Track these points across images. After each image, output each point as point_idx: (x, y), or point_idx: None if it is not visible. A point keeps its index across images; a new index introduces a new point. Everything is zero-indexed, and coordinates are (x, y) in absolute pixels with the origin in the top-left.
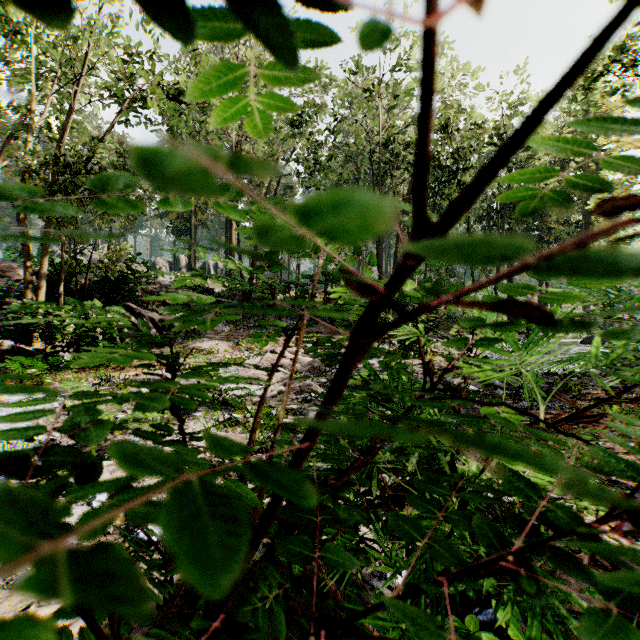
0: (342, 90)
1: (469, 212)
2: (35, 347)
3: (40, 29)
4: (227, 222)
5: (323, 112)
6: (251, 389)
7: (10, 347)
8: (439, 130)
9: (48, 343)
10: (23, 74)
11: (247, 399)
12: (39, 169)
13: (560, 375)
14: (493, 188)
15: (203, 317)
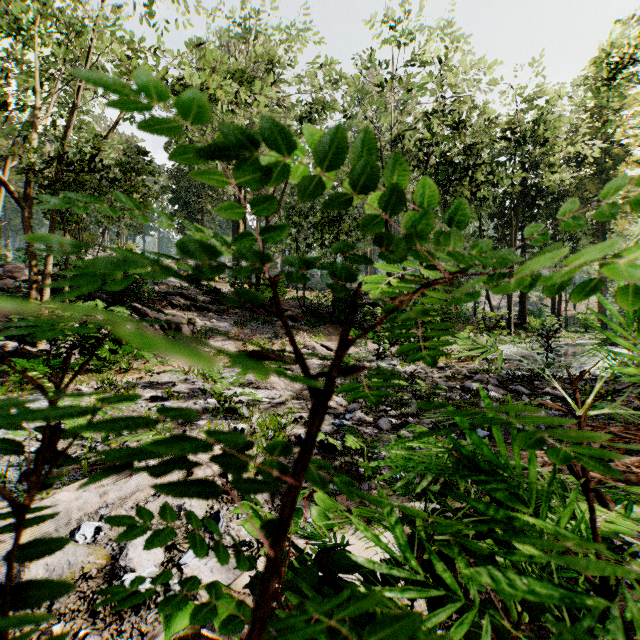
0: (351, 85)
1: (481, 209)
2: (40, 348)
3: (44, 24)
4: (234, 222)
5: (331, 108)
6: (258, 394)
7: (14, 348)
8: (451, 125)
9: (52, 344)
10: (29, 72)
11: (254, 405)
12: (44, 168)
13: (586, 380)
14: (507, 184)
15: (210, 318)
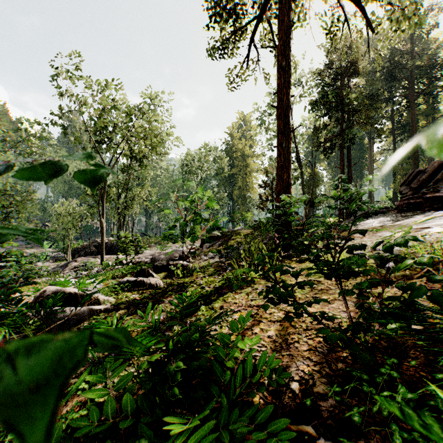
0: None
1: None
2: None
3: None
4: None
5: None
6: None
7: None
8: None
9: None
10: None
11: None
12: None
13: None
14: None
15: None
